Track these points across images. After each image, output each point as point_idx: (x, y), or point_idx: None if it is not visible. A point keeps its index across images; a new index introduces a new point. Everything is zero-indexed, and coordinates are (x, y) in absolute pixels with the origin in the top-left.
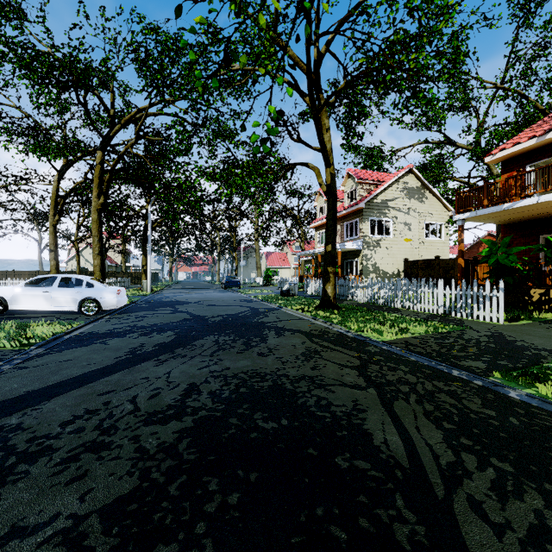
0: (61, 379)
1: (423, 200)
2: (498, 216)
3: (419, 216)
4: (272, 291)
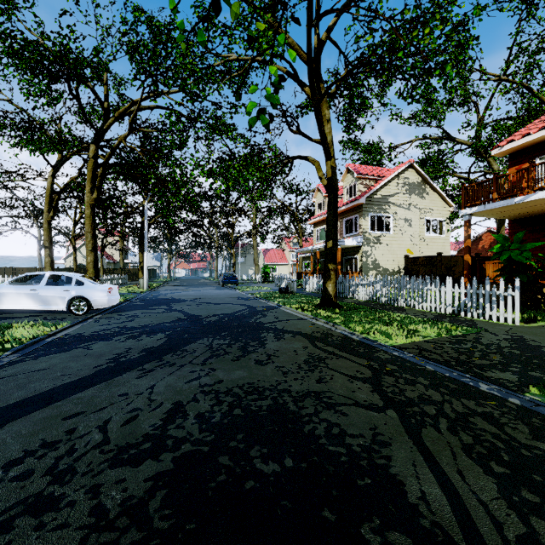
0: (26, 395)
1: (423, 196)
2: (508, 211)
3: (420, 212)
4: (270, 288)
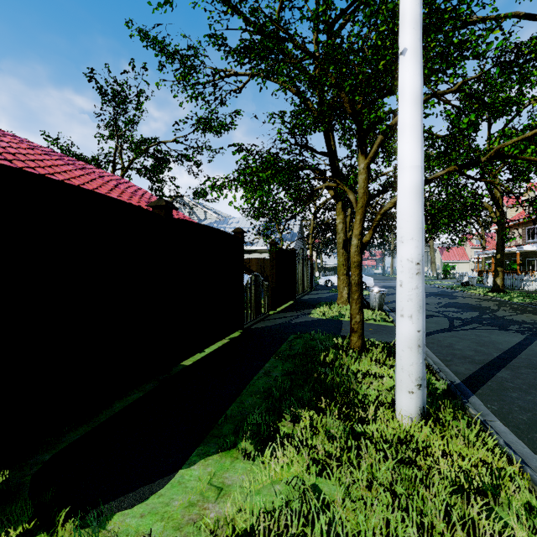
0: None
1: None
2: None
3: None
4: (452, 282)
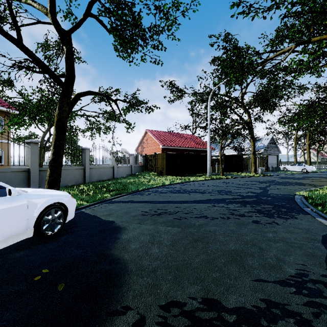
0: (298, 175)
1: None
2: None
3: None
4: None
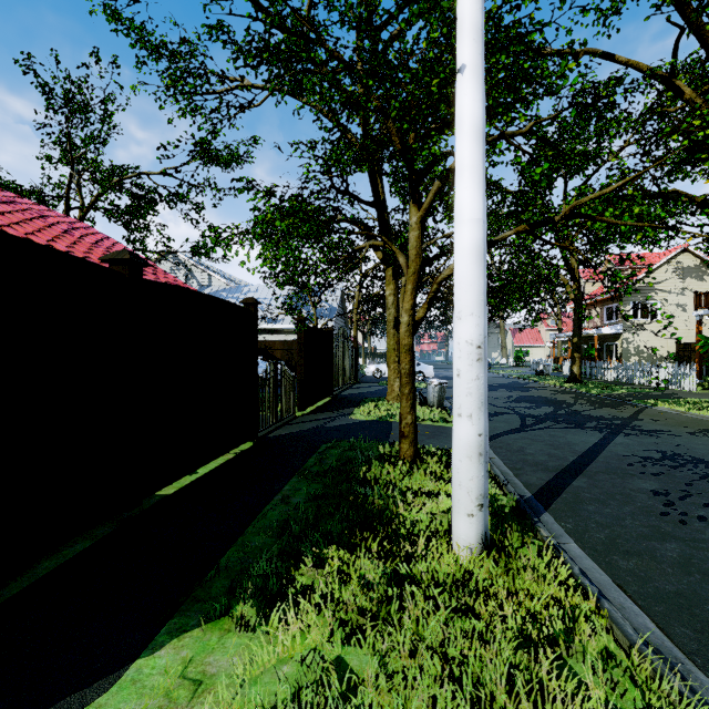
0: None
1: (703, 278)
2: None
3: None
4: (525, 371)
